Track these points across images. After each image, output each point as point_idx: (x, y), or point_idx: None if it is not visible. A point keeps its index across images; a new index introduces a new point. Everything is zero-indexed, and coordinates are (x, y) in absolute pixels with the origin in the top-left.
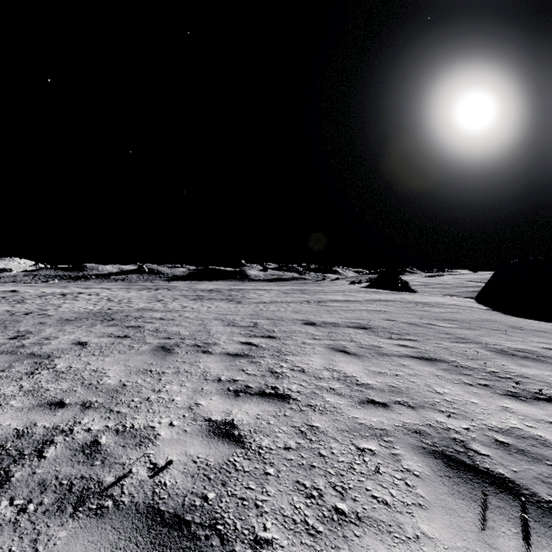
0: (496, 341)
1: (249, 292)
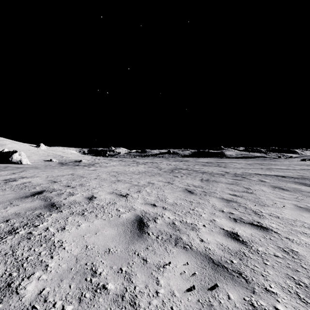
0: None
1: (228, 164)
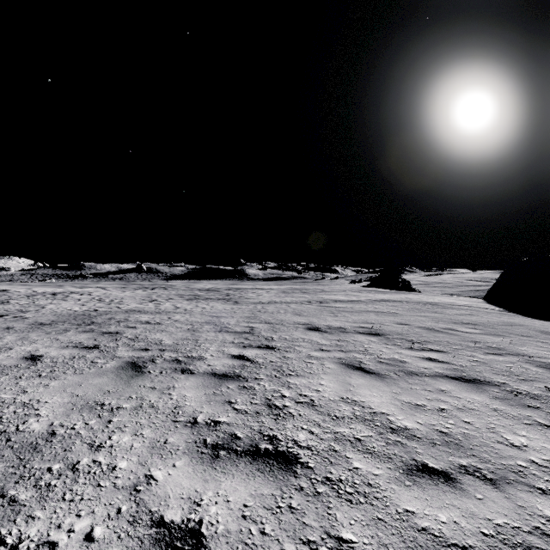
0: (537, 351)
1: (248, 292)
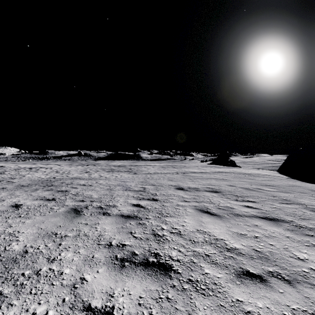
0: (310, 202)
1: (142, 167)
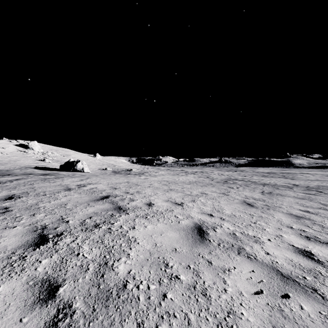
0: None
1: (297, 175)
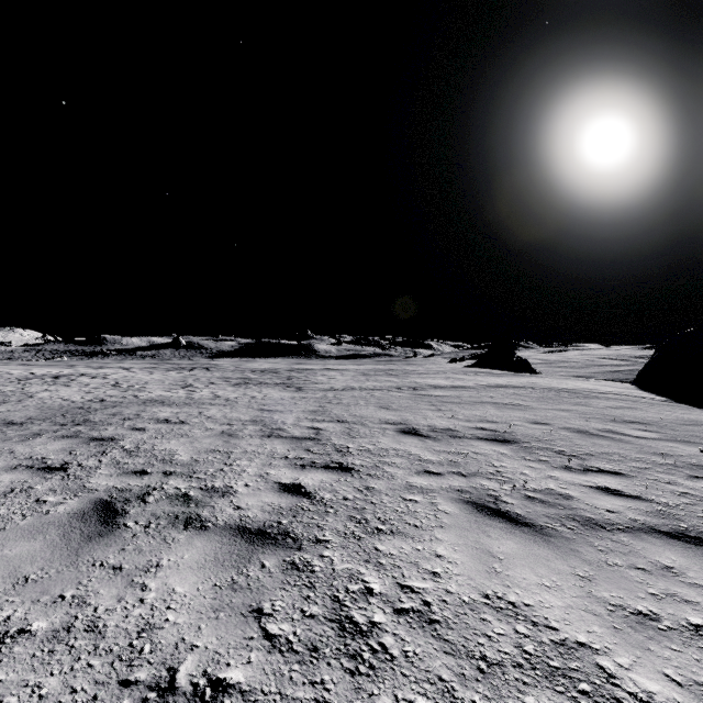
0: None
1: (316, 374)
